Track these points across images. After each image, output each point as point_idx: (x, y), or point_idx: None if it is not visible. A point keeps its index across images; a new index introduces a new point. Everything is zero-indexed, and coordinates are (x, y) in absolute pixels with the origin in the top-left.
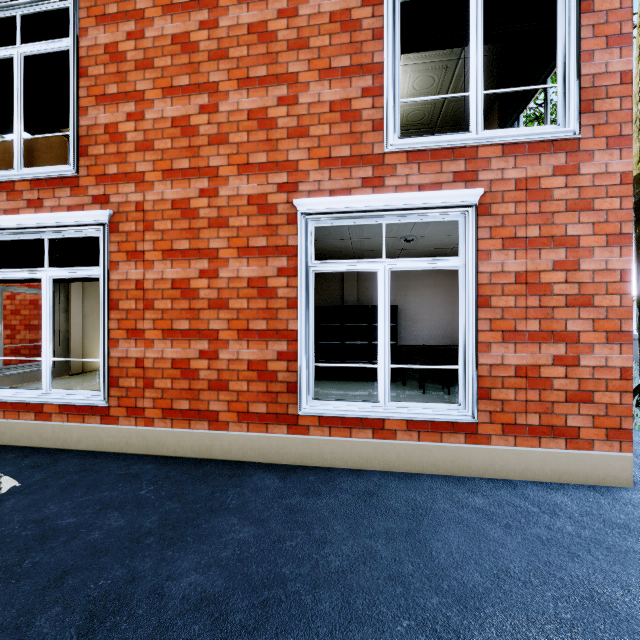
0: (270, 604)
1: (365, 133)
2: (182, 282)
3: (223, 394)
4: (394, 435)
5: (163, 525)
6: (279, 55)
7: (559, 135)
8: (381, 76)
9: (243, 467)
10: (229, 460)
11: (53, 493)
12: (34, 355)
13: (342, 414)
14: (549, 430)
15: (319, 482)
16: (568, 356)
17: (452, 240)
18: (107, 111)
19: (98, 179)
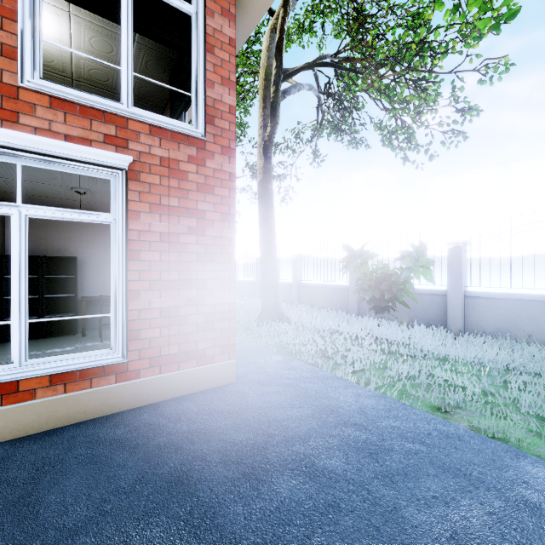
0: None
1: None
2: None
3: None
4: (33, 395)
5: None
6: None
7: (192, 133)
8: None
9: None
10: None
11: None
12: None
13: None
14: (186, 355)
15: None
16: (198, 298)
17: None
18: None
19: None
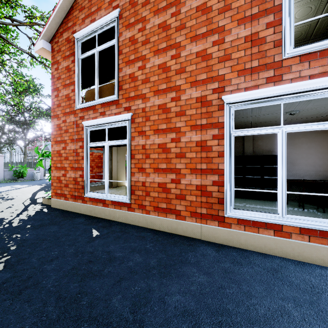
0: (223, 325)
1: (268, 50)
2: (163, 145)
3: (183, 201)
4: (290, 236)
5: (159, 265)
6: (213, 18)
7: None
8: (280, 12)
9: (194, 241)
10: (186, 236)
11: (111, 240)
12: (99, 178)
13: (252, 219)
14: None
15: (239, 257)
16: None
17: (326, 111)
18: (130, 68)
19: (126, 99)
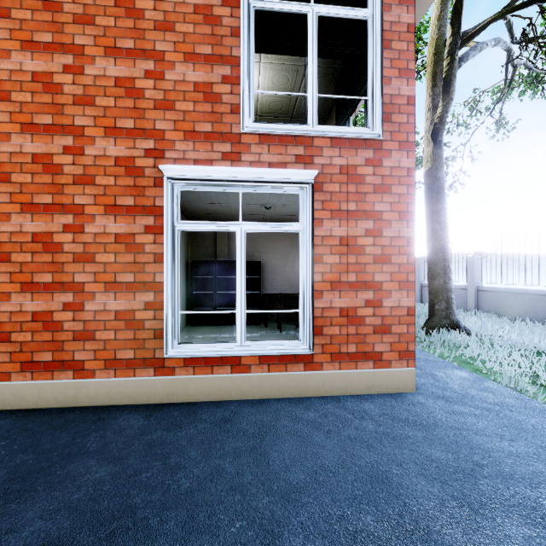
0: (117, 534)
1: (225, 114)
2: (44, 236)
3: (89, 344)
4: (249, 369)
5: (10, 479)
6: (146, 32)
7: (369, 136)
8: (238, 68)
9: (109, 411)
10: (95, 406)
11: None
12: None
13: (205, 355)
14: (363, 355)
15: (182, 416)
16: (375, 300)
17: None
18: None
19: None
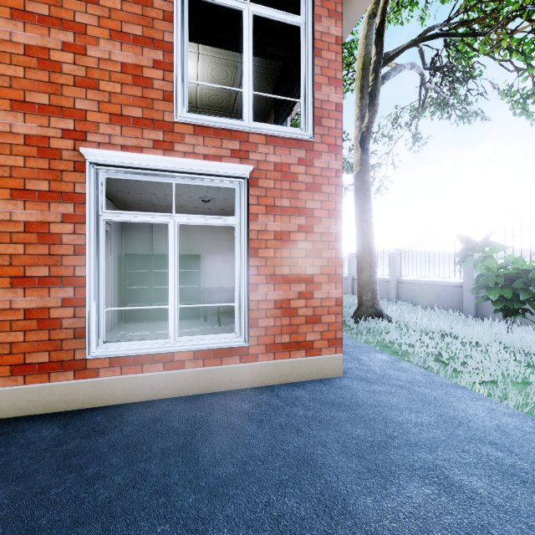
0: None
1: (156, 100)
2: None
3: None
4: (183, 365)
5: None
6: None
7: (302, 136)
8: (171, 54)
9: (16, 423)
10: None
11: None
12: None
13: (134, 353)
14: (296, 345)
15: (106, 420)
16: (307, 292)
17: None
18: None
19: None
